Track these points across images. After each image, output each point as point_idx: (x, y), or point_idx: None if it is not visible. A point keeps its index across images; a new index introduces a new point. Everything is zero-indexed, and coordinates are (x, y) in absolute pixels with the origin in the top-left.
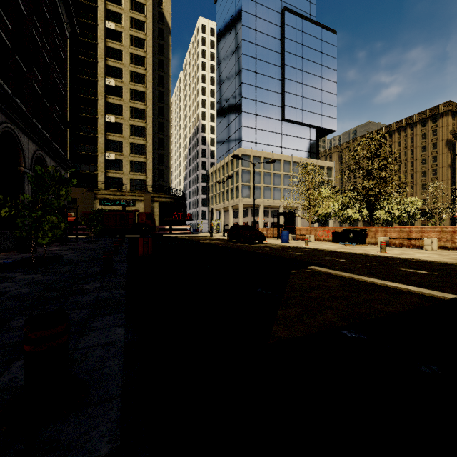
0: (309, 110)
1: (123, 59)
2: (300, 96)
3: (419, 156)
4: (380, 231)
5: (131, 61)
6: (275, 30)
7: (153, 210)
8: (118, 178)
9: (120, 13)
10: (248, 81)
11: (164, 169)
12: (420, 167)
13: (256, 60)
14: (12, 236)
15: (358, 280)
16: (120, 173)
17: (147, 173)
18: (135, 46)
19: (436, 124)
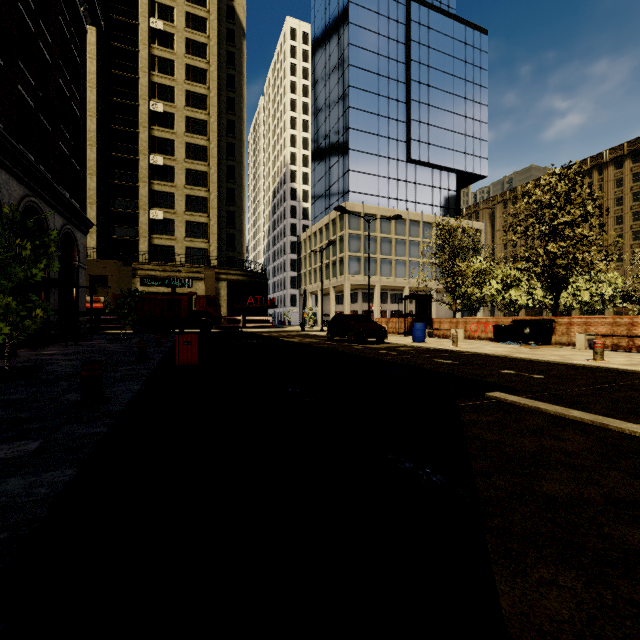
0: (447, 146)
1: (175, 73)
2: (433, 125)
3: (612, 213)
4: (578, 324)
5: (187, 76)
6: (398, 29)
7: (218, 293)
8: (169, 247)
9: (171, 6)
10: (357, 105)
11: (235, 234)
12: (613, 229)
13: (369, 74)
14: None
15: (622, 434)
16: (171, 239)
17: (210, 240)
18: (193, 55)
19: (639, 164)
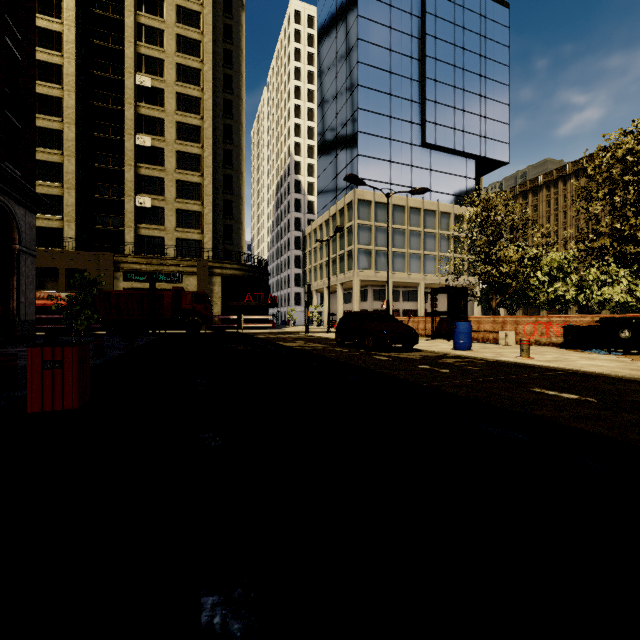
0: (465, 129)
1: (164, 44)
2: (451, 106)
3: None
4: None
5: (178, 47)
6: (411, 1)
7: (212, 289)
8: (157, 238)
9: None
10: (367, 83)
11: (233, 225)
12: None
13: (381, 49)
14: None
15: None
16: (160, 229)
17: (204, 230)
18: (184, 24)
19: None
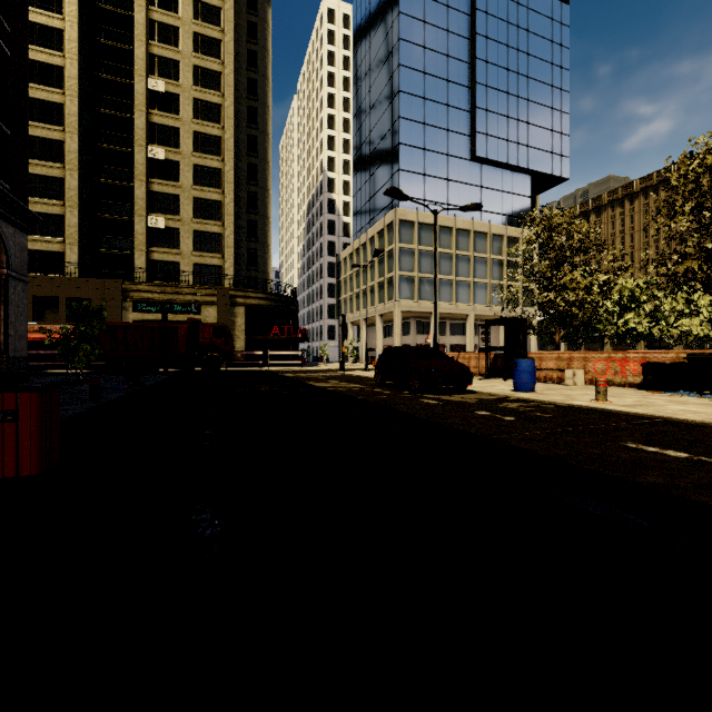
0: (520, 141)
1: (180, 44)
2: (504, 115)
3: None
4: None
5: (196, 47)
6: None
7: (234, 321)
8: (172, 263)
9: None
10: (409, 89)
11: (258, 249)
12: None
13: (425, 50)
14: None
15: None
16: (175, 253)
17: (225, 254)
18: (203, 21)
19: None
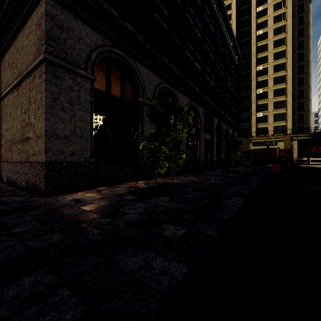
0: None
1: (268, 49)
2: None
3: None
4: None
5: (274, 46)
6: None
7: (292, 146)
8: (265, 128)
9: (266, 20)
10: None
11: (304, 113)
12: None
13: None
14: (219, 163)
15: None
16: (266, 124)
17: (287, 120)
18: (277, 34)
19: None
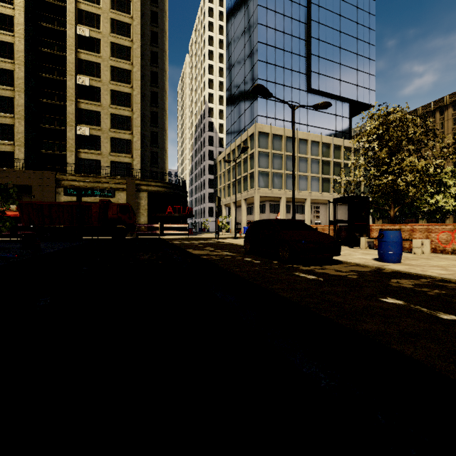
0: (342, 78)
1: (101, 2)
2: (330, 60)
3: None
4: None
5: (112, 5)
6: None
7: (139, 202)
8: (95, 161)
9: None
10: (265, 40)
11: (158, 152)
12: None
13: (276, 14)
14: None
15: None
16: (97, 153)
17: (133, 155)
18: None
19: None
